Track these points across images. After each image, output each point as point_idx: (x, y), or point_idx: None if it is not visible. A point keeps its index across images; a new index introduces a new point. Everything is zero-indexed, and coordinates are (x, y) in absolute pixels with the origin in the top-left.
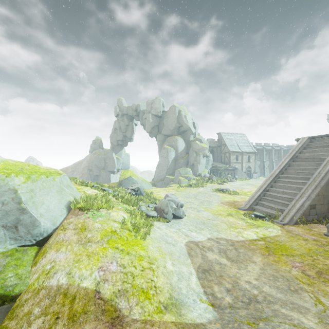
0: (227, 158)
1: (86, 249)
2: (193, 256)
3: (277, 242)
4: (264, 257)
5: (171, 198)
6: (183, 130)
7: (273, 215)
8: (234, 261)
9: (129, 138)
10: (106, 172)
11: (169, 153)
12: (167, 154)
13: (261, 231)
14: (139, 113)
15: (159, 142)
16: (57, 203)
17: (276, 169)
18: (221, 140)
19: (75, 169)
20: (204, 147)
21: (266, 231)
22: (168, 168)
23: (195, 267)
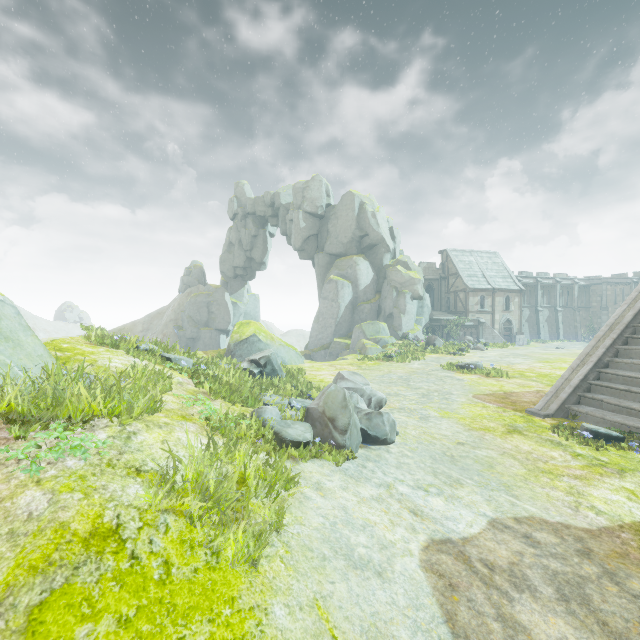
0: (461, 302)
1: None
2: (470, 639)
3: None
4: None
5: (353, 384)
6: (370, 243)
7: None
8: None
9: (258, 263)
10: (212, 333)
11: (341, 291)
12: (337, 293)
13: None
14: (277, 210)
15: (320, 268)
16: None
17: (625, 311)
18: (448, 265)
19: (151, 326)
20: (414, 278)
21: None
22: (338, 322)
23: None
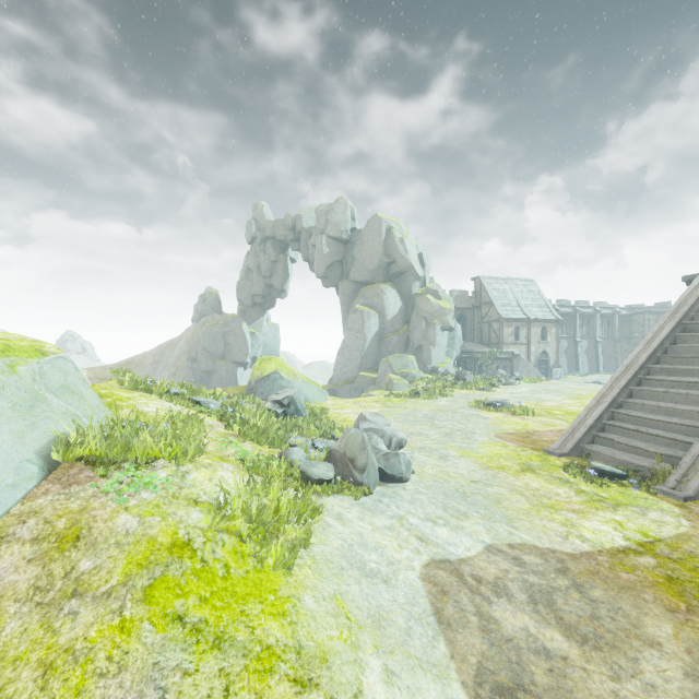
0: (495, 332)
1: (49, 632)
2: (451, 625)
3: (696, 561)
4: (679, 619)
5: (374, 425)
6: (398, 270)
7: (647, 470)
8: (589, 642)
9: (278, 290)
10: (228, 365)
11: (367, 322)
12: (362, 324)
13: (630, 520)
14: (299, 234)
15: (344, 297)
16: (6, 443)
17: (640, 352)
18: (481, 294)
19: (162, 358)
20: (444, 308)
21: (643, 519)
22: (364, 355)
23: (467, 678)
